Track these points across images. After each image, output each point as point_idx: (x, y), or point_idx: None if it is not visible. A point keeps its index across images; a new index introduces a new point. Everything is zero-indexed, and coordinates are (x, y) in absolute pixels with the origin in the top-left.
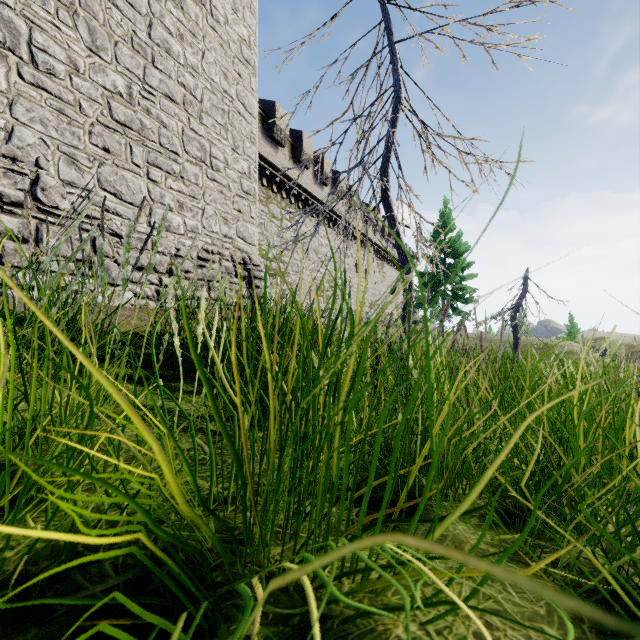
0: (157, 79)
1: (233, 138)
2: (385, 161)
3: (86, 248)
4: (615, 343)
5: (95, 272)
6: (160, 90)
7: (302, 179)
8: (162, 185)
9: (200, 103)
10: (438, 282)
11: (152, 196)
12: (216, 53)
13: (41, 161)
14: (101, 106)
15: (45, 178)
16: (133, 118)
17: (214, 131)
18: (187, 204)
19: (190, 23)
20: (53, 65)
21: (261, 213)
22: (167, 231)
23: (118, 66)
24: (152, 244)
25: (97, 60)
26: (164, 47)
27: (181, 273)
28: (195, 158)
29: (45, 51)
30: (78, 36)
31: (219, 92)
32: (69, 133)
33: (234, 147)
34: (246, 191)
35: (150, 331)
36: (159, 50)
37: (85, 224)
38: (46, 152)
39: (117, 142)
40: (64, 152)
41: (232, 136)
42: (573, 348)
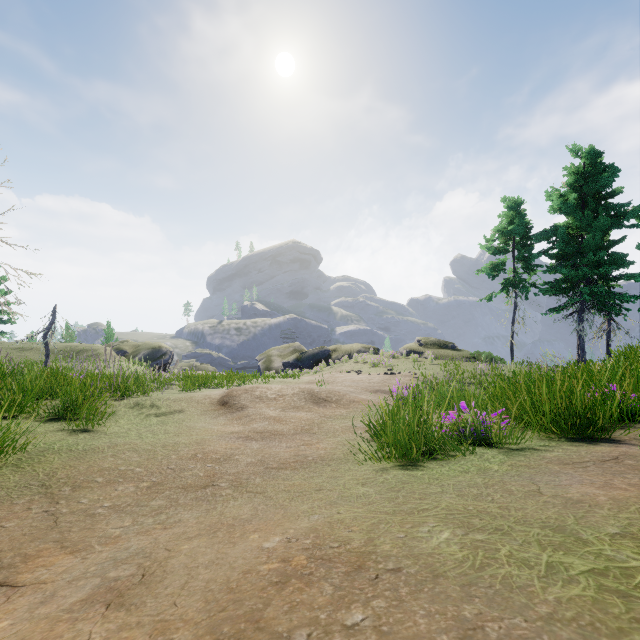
0: None
1: None
2: None
3: None
4: (129, 345)
5: None
6: None
7: None
8: None
9: None
10: None
11: None
12: None
13: None
14: None
15: None
16: None
17: None
18: None
19: None
20: None
21: None
22: None
23: None
24: None
25: None
26: None
27: None
28: None
29: None
30: None
31: None
32: None
33: None
34: None
35: None
36: None
37: None
38: None
39: None
40: None
41: None
42: (102, 350)
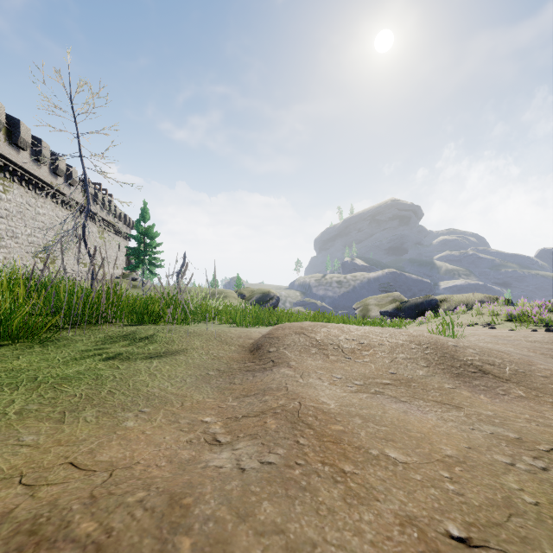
0: None
1: None
2: (84, 226)
3: None
4: (248, 290)
5: None
6: None
7: (18, 158)
8: None
9: None
10: (139, 254)
11: None
12: None
13: None
14: None
15: None
16: None
17: None
18: None
19: None
20: None
21: None
22: None
23: None
24: None
25: None
26: None
27: None
28: None
29: None
30: None
31: None
32: None
33: None
34: None
35: None
36: None
37: None
38: None
39: None
40: None
41: None
42: (228, 294)
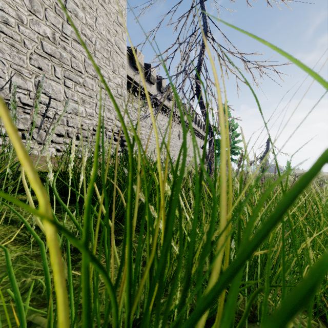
0: (70, 30)
1: (113, 65)
2: (198, 70)
3: (27, 123)
4: None
5: (33, 137)
6: (71, 37)
7: (150, 89)
8: (72, 89)
9: (94, 45)
10: None
11: (67, 95)
12: (103, 19)
13: (0, 73)
14: (37, 43)
15: (2, 83)
16: (56, 51)
17: (102, 61)
18: (87, 100)
19: (89, 1)
20: (7, 18)
21: (129, 107)
22: (75, 115)
23: (47, 22)
24: (67, 122)
25: (34, 17)
26: (74, 13)
27: (83, 138)
28: (91, 75)
29: (2, 10)
30: (23, 3)
31: (105, 40)
32: (17, 58)
33: (113, 70)
34: (120, 94)
35: (56, 171)
36: (71, 14)
37: (27, 110)
38: (3, 68)
39: (46, 64)
40: (14, 68)
41: (112, 64)
42: (290, 178)
